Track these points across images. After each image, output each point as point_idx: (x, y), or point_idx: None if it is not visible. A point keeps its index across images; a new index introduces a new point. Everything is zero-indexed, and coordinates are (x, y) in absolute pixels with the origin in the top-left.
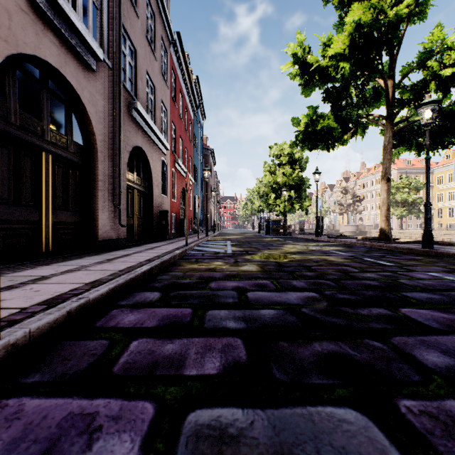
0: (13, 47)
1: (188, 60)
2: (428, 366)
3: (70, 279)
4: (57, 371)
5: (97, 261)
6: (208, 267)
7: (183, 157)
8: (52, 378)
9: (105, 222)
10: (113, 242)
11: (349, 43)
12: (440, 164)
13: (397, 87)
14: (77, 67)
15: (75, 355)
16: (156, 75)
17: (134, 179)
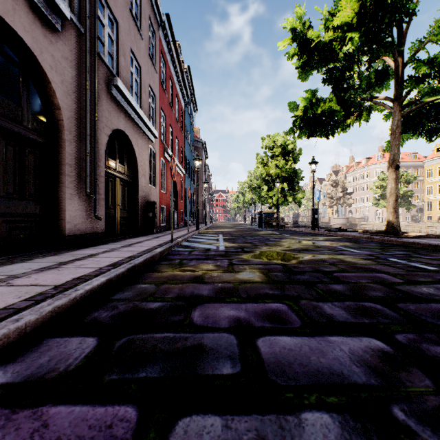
0: None
1: (180, 49)
2: None
3: None
4: None
5: (41, 267)
6: (194, 274)
7: (174, 147)
8: None
9: (75, 214)
10: (86, 237)
11: (358, 10)
12: (430, 157)
13: (411, 61)
14: (32, 21)
15: None
16: (143, 56)
17: (116, 166)
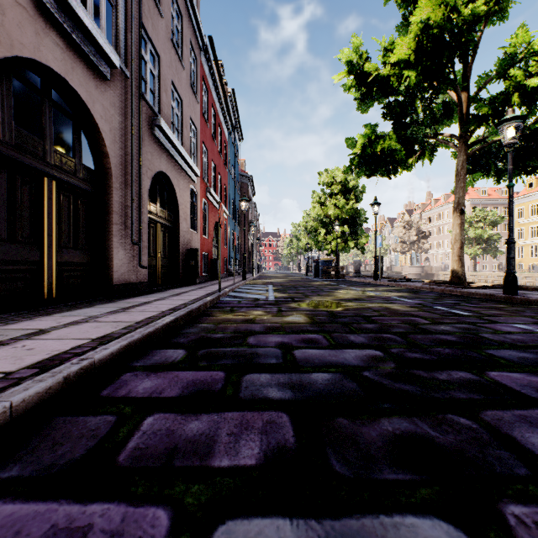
0: (7, 49)
1: (222, 70)
2: (535, 453)
3: (74, 333)
4: (43, 461)
5: (109, 311)
6: (246, 318)
7: (216, 185)
8: (35, 472)
9: (121, 263)
10: (131, 286)
11: (415, 48)
12: (521, 194)
13: (473, 100)
14: (86, 75)
15: (69, 438)
16: (184, 87)
17: (157, 211)
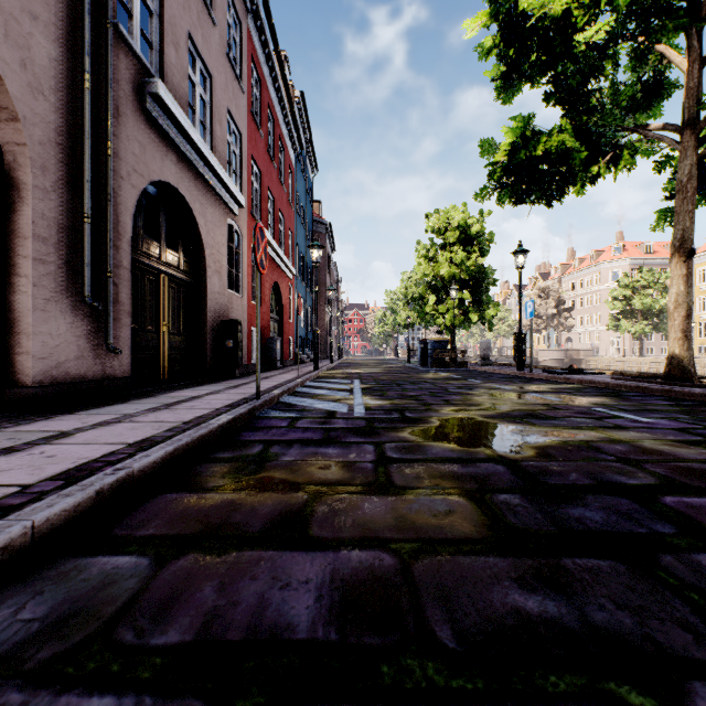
0: None
1: (287, 65)
2: None
3: None
4: None
5: None
6: (285, 501)
7: (276, 228)
8: None
9: (59, 342)
10: (86, 387)
11: None
12: (703, 249)
13: None
14: None
15: None
16: (215, 56)
17: (161, 253)
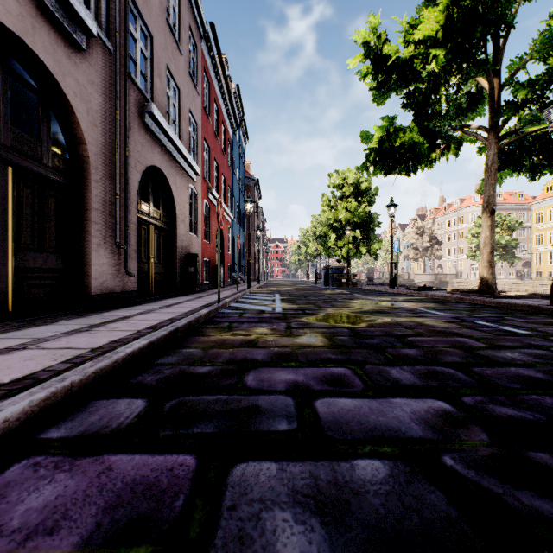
0: None
1: (226, 64)
2: None
3: None
4: None
5: (70, 330)
6: (246, 338)
7: (219, 186)
8: None
9: (103, 269)
10: (115, 296)
11: (444, 22)
12: (539, 198)
13: (509, 84)
14: (54, 41)
15: None
16: (182, 75)
17: (150, 211)
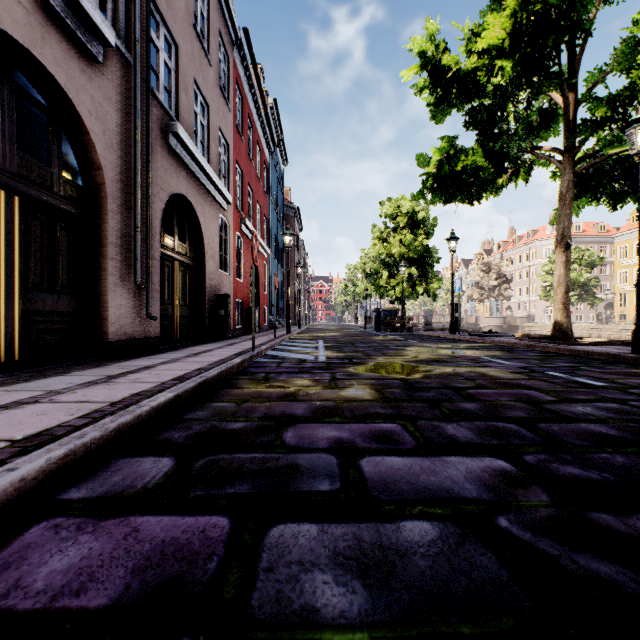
0: None
1: (262, 75)
2: None
3: None
4: None
5: (85, 381)
6: (285, 391)
7: (254, 216)
8: None
9: (121, 312)
10: (135, 343)
11: (511, 29)
12: (623, 230)
13: (585, 99)
14: (66, 52)
15: None
16: (211, 89)
17: (175, 245)
